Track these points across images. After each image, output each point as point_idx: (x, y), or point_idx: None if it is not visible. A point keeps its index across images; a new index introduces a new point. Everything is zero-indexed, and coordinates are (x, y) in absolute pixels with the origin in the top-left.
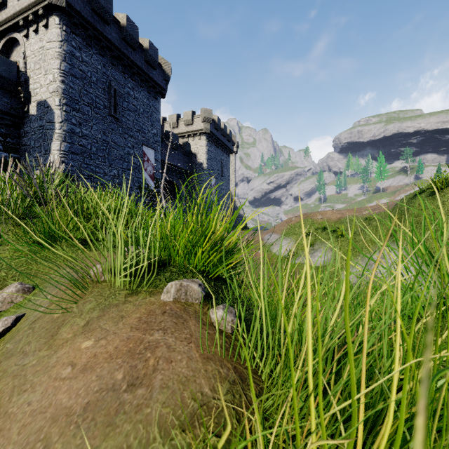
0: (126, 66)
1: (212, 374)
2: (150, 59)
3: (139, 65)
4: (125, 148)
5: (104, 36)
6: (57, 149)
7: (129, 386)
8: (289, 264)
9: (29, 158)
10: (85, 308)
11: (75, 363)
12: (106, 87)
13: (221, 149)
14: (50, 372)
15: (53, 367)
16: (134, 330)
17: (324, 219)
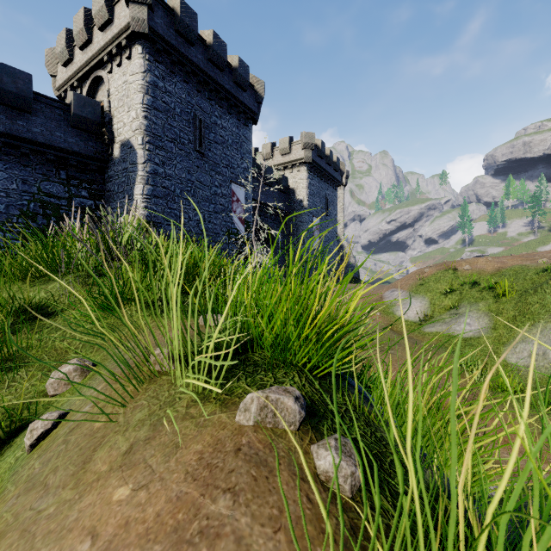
0: (213, 92)
1: None
2: (240, 79)
3: (228, 88)
4: (212, 187)
5: (189, 60)
6: (140, 194)
7: None
8: (479, 404)
9: (113, 205)
10: (134, 418)
11: (97, 533)
12: (191, 118)
13: (326, 182)
14: (63, 540)
15: (69, 532)
16: (189, 481)
17: (474, 270)
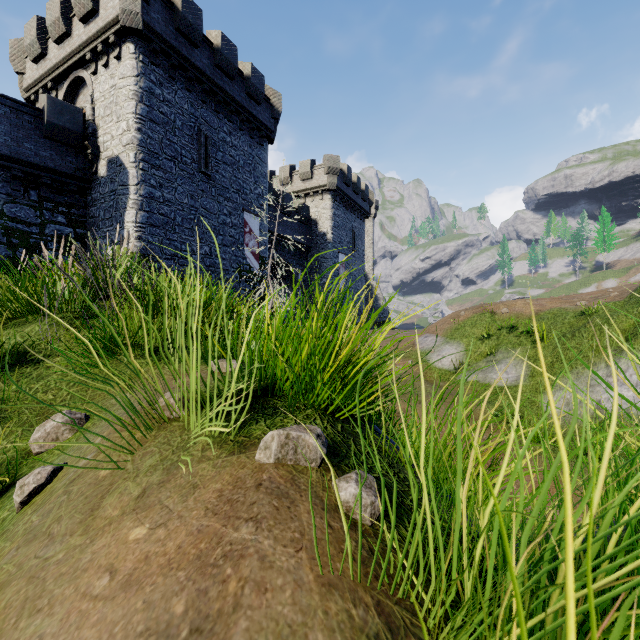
0: (221, 103)
1: (338, 622)
2: (253, 90)
3: (239, 100)
4: (220, 216)
5: (192, 64)
6: (132, 221)
7: (192, 633)
8: (479, 420)
9: (98, 234)
10: (144, 464)
11: (116, 569)
12: (195, 133)
13: (352, 212)
14: (78, 579)
15: (84, 572)
16: (210, 516)
17: (512, 313)
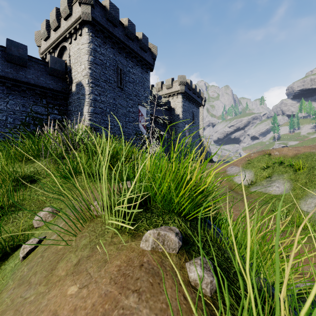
0: (128, 53)
1: None
2: (143, 45)
3: (136, 51)
4: (127, 108)
5: (114, 35)
6: (87, 112)
7: None
8: (294, 244)
9: (72, 118)
10: (81, 243)
11: (58, 314)
12: (115, 68)
13: (192, 104)
14: None
15: (42, 313)
16: (112, 284)
17: (281, 155)
